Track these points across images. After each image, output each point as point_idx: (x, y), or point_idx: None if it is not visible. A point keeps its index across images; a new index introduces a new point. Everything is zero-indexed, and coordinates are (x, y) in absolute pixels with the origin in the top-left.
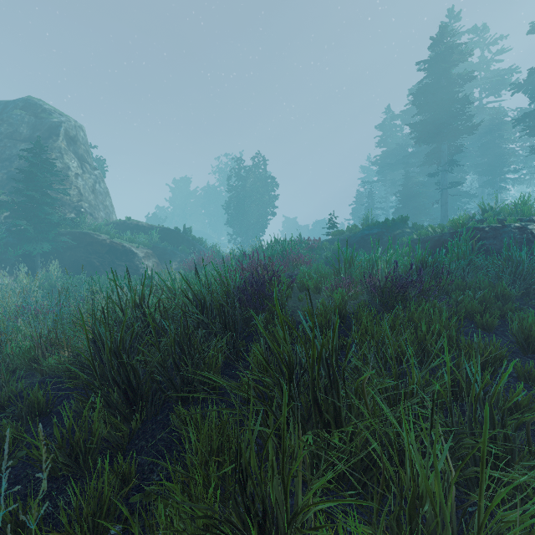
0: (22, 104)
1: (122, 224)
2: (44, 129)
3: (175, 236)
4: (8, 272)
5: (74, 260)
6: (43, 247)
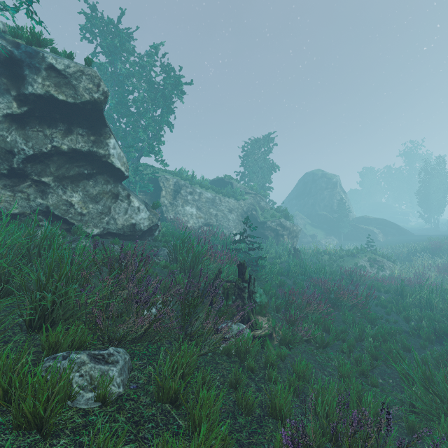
0: (320, 175)
1: (361, 218)
2: (331, 185)
3: (388, 222)
4: (336, 238)
5: (352, 234)
6: (345, 230)
